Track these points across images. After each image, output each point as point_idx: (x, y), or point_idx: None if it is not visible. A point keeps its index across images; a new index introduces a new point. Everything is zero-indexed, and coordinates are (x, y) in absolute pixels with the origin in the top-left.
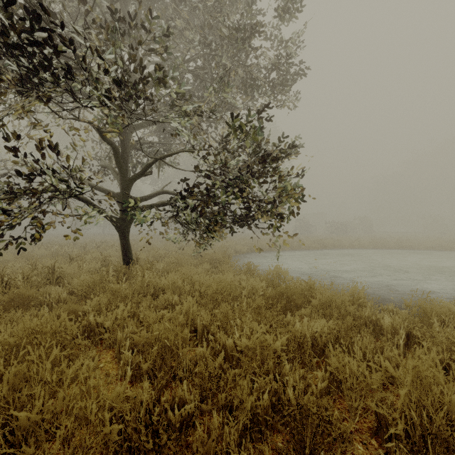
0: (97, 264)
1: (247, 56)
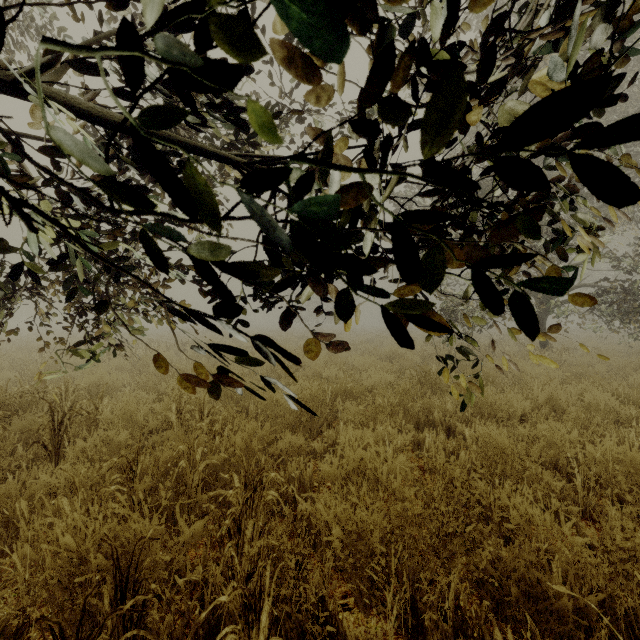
0: (516, 348)
1: None
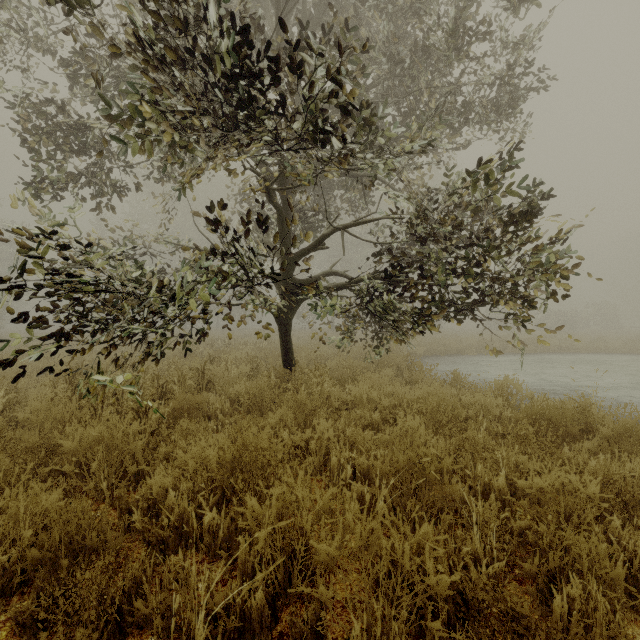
0: (247, 367)
1: (462, 71)
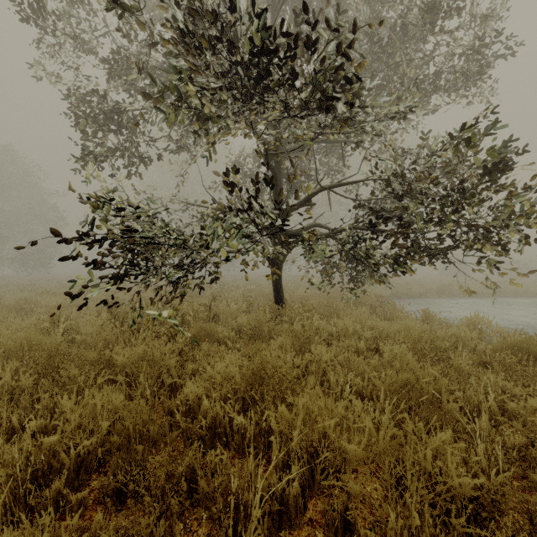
0: (244, 304)
1: (435, 44)
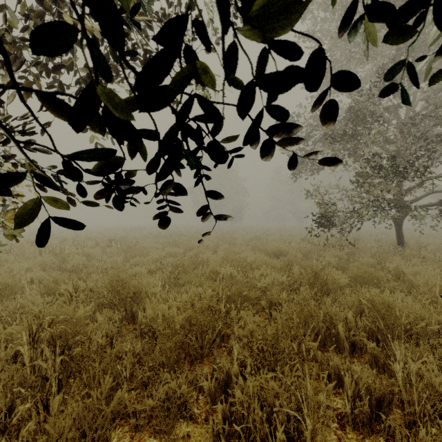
0: (375, 244)
1: None
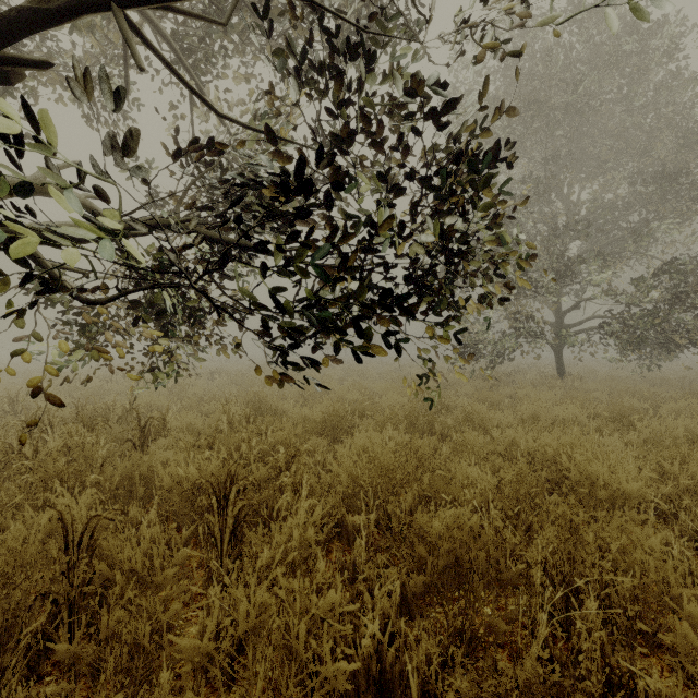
0: (536, 376)
1: (677, 192)
